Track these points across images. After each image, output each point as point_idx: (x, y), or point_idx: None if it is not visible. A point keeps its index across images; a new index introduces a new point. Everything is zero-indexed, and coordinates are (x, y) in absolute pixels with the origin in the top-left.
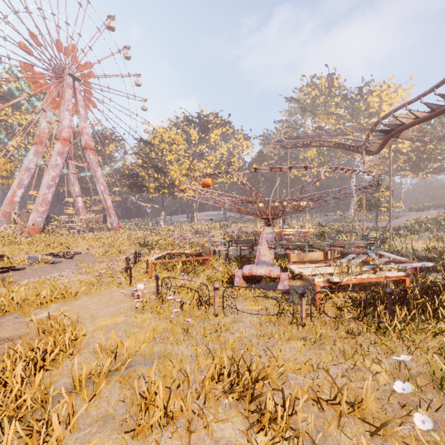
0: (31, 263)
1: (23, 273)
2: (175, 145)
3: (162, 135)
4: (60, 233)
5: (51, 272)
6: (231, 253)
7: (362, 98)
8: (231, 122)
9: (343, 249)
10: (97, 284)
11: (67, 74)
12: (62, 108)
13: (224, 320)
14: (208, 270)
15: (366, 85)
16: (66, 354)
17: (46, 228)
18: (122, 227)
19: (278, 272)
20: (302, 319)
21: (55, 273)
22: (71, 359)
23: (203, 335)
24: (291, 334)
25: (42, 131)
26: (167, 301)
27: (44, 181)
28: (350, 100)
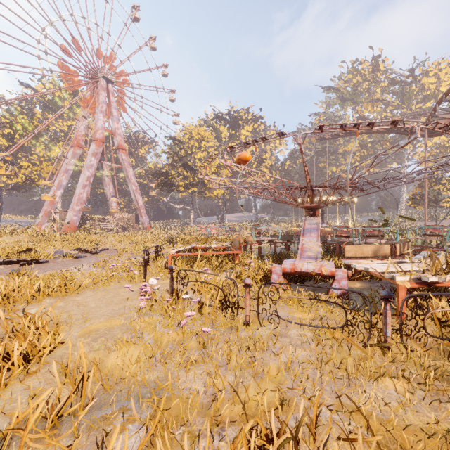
0: (57, 257)
1: (44, 266)
2: (204, 142)
3: (191, 132)
4: (94, 231)
5: (72, 265)
6: (264, 251)
7: (415, 80)
8: (262, 116)
9: (425, 239)
10: (108, 278)
11: (101, 76)
12: (96, 110)
13: (259, 332)
14: (237, 267)
15: (419, 66)
16: (13, 374)
17: (82, 227)
18: (153, 227)
19: (332, 268)
20: (387, 338)
21: (73, 266)
22: (23, 383)
23: (227, 356)
24: (373, 362)
25: (79, 133)
26: (183, 301)
27: (79, 181)
28: (399, 83)
